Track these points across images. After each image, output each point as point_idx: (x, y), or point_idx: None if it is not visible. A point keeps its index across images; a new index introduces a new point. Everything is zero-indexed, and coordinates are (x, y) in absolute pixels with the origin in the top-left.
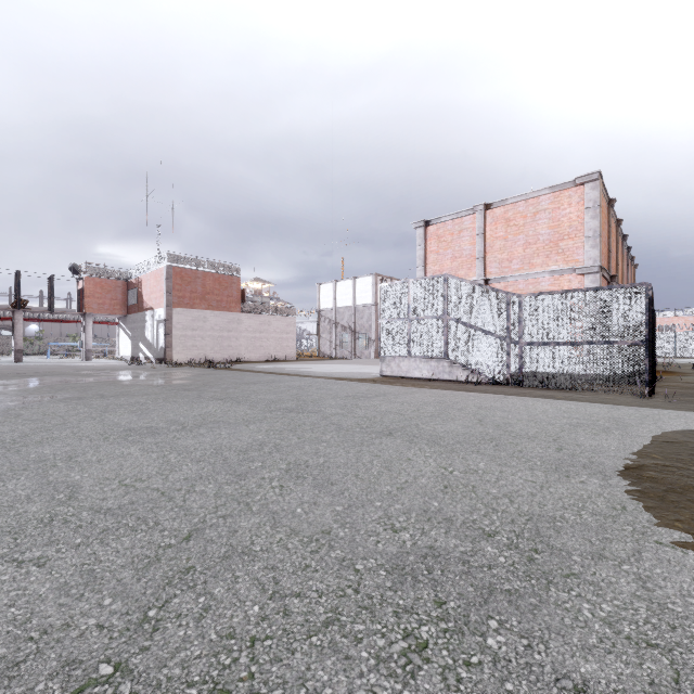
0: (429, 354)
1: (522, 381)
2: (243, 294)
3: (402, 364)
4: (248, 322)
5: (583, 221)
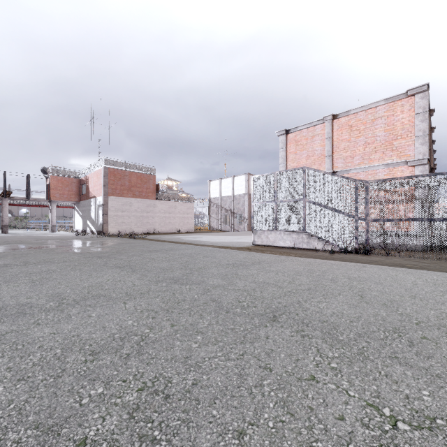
0: (291, 228)
1: (369, 250)
2: (157, 187)
3: (270, 236)
4: (161, 206)
5: (414, 124)
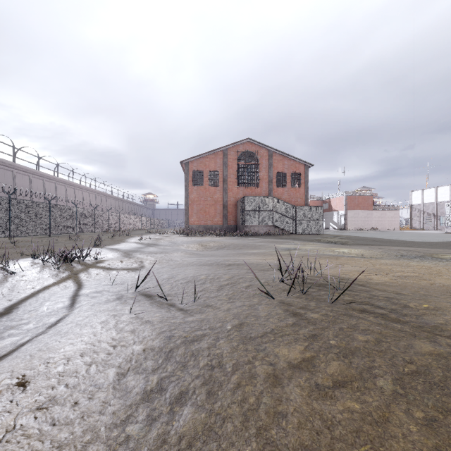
0: None
1: None
2: (373, 202)
3: None
4: (375, 214)
5: None
